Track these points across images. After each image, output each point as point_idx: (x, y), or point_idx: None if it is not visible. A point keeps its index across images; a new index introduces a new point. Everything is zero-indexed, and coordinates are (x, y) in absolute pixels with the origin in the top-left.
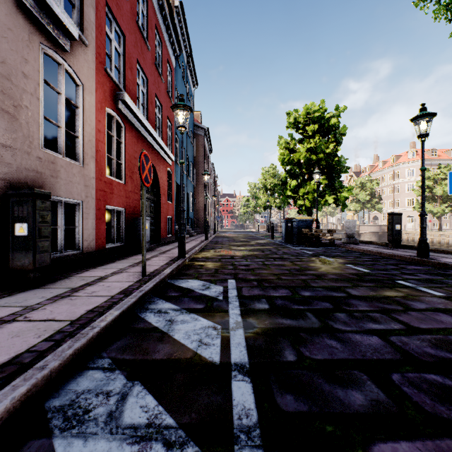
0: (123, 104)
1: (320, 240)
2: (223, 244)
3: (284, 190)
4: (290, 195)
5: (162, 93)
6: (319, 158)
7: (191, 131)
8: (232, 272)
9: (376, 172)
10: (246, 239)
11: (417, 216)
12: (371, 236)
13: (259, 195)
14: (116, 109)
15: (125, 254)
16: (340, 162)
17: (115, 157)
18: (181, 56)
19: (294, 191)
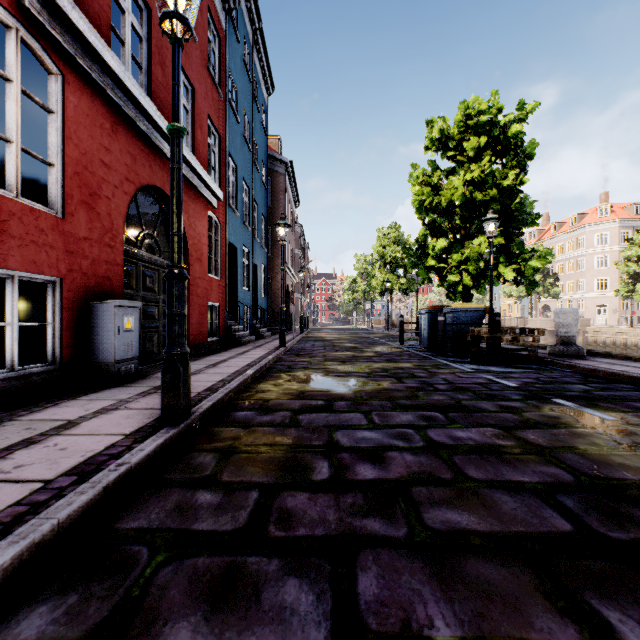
0: (46, 7)
1: (511, 350)
2: (313, 357)
3: (421, 257)
4: (432, 267)
5: (195, 63)
6: (489, 197)
7: (263, 162)
8: (324, 533)
9: (548, 239)
10: (354, 344)
11: (613, 305)
12: (547, 337)
13: (373, 271)
14: (21, 12)
15: (46, 397)
16: (523, 207)
17: (17, 138)
18: (240, 22)
19: (440, 259)
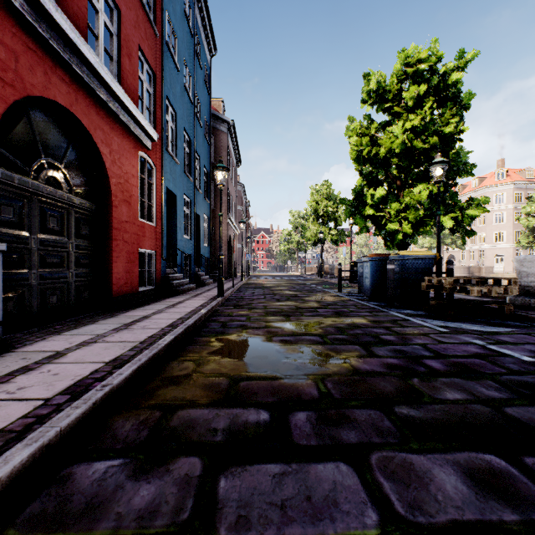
0: None
1: (480, 303)
2: (252, 308)
3: (359, 207)
4: (369, 217)
5: None
6: (429, 145)
7: (206, 119)
8: None
9: None
10: (294, 292)
11: (509, 255)
12: None
13: (307, 224)
14: None
15: None
16: (458, 158)
17: None
18: None
19: (377, 208)
